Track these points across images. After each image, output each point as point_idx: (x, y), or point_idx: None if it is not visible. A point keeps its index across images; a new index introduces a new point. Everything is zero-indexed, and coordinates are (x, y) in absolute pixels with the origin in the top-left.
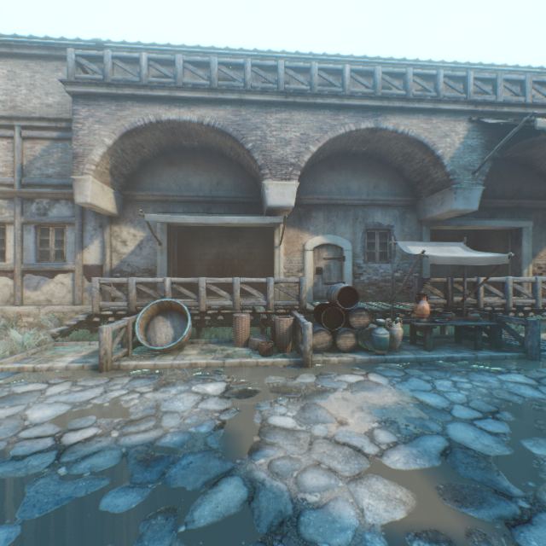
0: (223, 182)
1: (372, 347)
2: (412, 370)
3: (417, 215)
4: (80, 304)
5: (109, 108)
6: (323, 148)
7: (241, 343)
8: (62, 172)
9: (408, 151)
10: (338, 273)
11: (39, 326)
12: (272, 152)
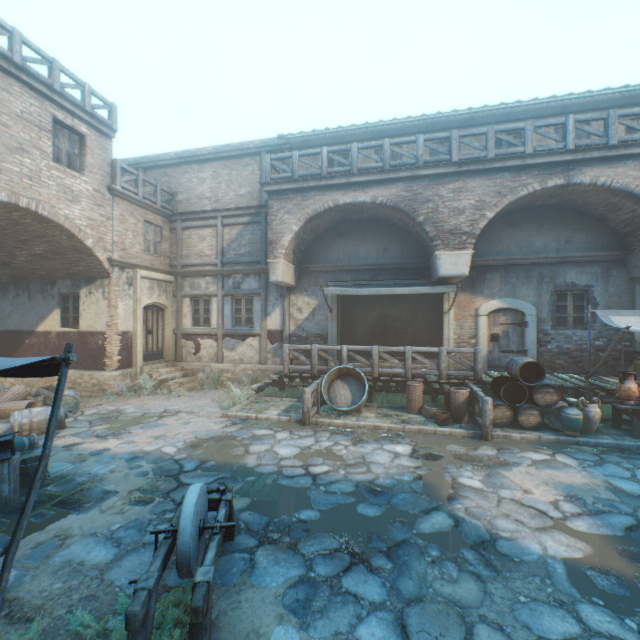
0: (390, 249)
1: (561, 427)
2: (609, 456)
3: (627, 271)
4: (265, 364)
5: (296, 200)
6: (501, 210)
7: (414, 410)
8: (251, 251)
9: (611, 201)
10: (518, 340)
11: (235, 381)
12: (444, 222)
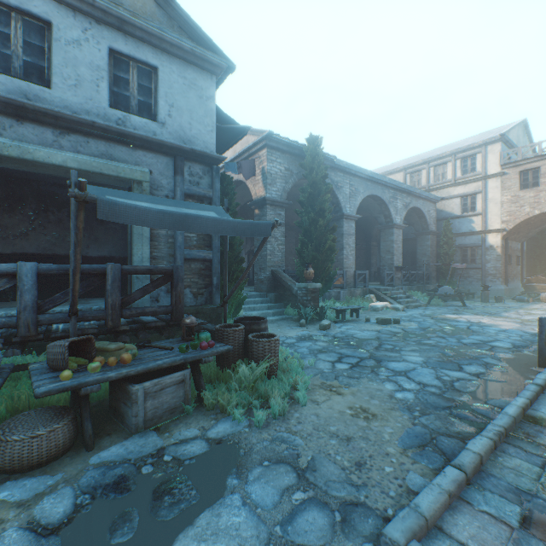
0: None
1: None
2: None
3: None
4: None
5: None
6: None
7: None
8: None
9: None
10: None
11: None
12: None
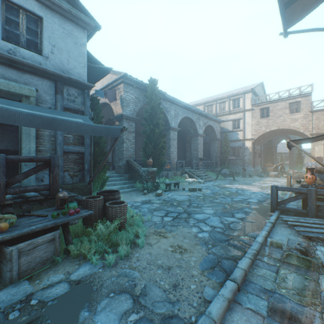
0: None
1: None
2: None
3: None
4: None
5: None
6: None
7: None
8: None
9: None
10: None
11: None
12: None
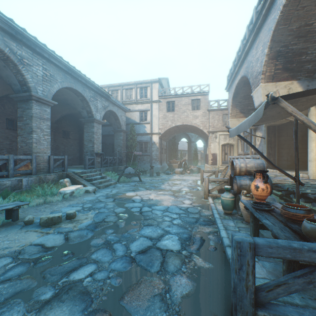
0: None
1: None
2: (196, 215)
3: None
4: None
5: (230, 91)
6: (286, 33)
7: None
8: None
9: None
10: None
11: None
12: (254, 72)
